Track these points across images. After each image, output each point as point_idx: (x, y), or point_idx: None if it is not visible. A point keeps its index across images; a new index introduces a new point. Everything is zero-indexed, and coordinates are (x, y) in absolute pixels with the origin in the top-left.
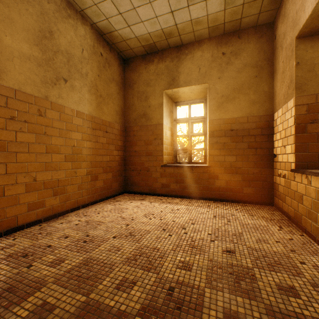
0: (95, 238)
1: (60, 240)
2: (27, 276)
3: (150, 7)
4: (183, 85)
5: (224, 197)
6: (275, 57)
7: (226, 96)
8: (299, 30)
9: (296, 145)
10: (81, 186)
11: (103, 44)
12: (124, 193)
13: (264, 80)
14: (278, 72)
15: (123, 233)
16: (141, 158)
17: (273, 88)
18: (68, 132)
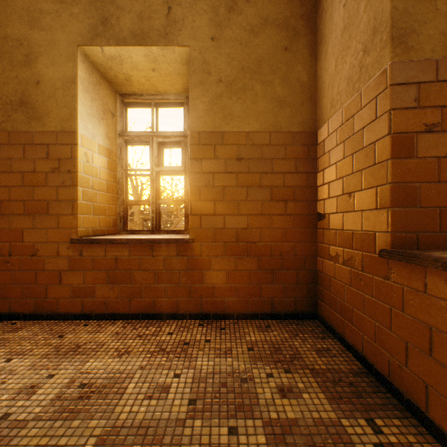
0: None
1: None
2: None
3: None
4: (130, 41)
5: (224, 309)
6: (323, 11)
7: (227, 83)
8: None
9: (394, 187)
10: None
11: None
12: None
13: (301, 59)
14: (332, 35)
15: None
16: (14, 221)
17: (316, 79)
18: None
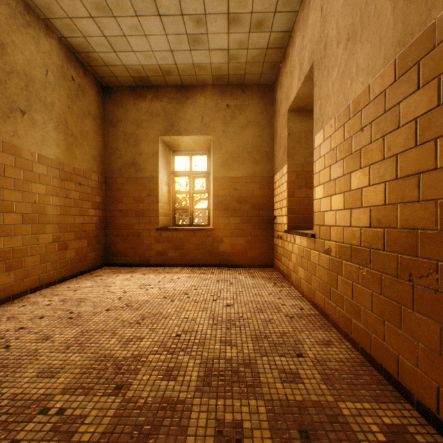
0: (83, 314)
1: (34, 322)
2: (11, 354)
3: (146, 40)
4: (184, 133)
5: (229, 262)
6: (276, 120)
7: (230, 153)
8: (289, 105)
9: (288, 208)
10: (46, 258)
11: (75, 64)
12: (104, 267)
13: (267, 141)
14: (277, 136)
15: (117, 305)
16: (129, 220)
17: (274, 151)
18: (26, 183)
